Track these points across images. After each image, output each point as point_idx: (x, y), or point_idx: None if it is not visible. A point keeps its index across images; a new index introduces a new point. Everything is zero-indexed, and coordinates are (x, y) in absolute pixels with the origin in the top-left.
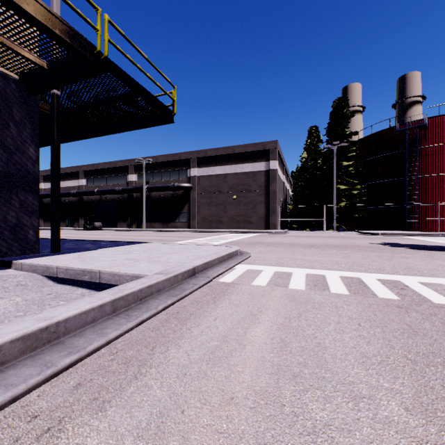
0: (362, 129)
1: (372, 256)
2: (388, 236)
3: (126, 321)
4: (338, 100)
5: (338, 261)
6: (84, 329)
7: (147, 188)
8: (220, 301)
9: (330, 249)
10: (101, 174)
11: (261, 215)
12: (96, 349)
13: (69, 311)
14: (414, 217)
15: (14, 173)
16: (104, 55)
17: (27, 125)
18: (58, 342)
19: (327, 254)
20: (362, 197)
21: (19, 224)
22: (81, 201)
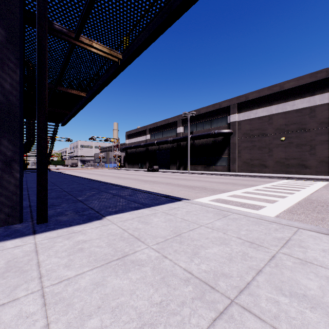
0: None
1: None
2: None
3: None
4: None
5: None
6: None
7: (191, 137)
8: None
9: None
10: (159, 130)
11: (322, 157)
12: None
13: None
14: None
15: None
16: None
17: None
18: None
19: None
20: None
21: None
22: (147, 150)
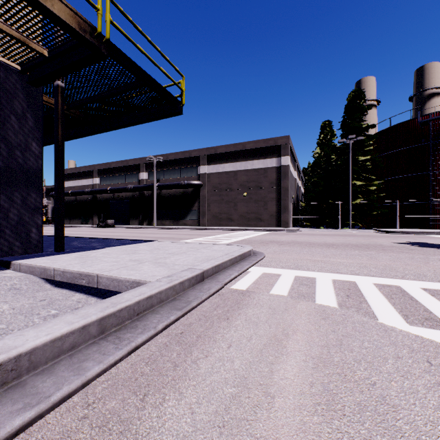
0: (380, 122)
1: (403, 258)
2: (410, 234)
3: (115, 348)
4: (354, 92)
5: (366, 264)
6: (58, 360)
7: (157, 186)
8: (234, 317)
9: (351, 249)
10: (113, 173)
11: (272, 212)
12: (66, 396)
13: (38, 338)
14: (438, 214)
15: (16, 168)
16: (106, 37)
17: (30, 118)
18: (17, 383)
19: (349, 255)
20: (380, 193)
21: (21, 222)
22: (95, 199)
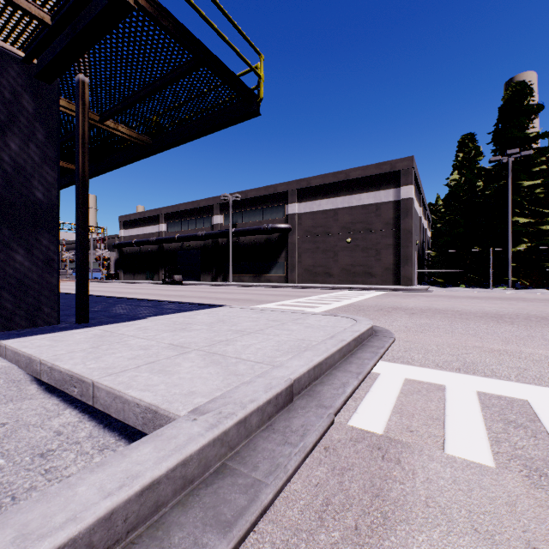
0: None
1: None
2: None
3: None
4: (514, 87)
5: None
6: None
7: (234, 232)
8: None
9: (543, 326)
10: (182, 217)
11: (387, 264)
12: None
13: None
14: None
15: (17, 202)
16: None
17: (39, 129)
18: None
19: None
20: None
21: (25, 280)
22: (161, 249)
